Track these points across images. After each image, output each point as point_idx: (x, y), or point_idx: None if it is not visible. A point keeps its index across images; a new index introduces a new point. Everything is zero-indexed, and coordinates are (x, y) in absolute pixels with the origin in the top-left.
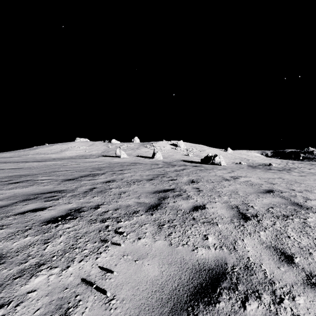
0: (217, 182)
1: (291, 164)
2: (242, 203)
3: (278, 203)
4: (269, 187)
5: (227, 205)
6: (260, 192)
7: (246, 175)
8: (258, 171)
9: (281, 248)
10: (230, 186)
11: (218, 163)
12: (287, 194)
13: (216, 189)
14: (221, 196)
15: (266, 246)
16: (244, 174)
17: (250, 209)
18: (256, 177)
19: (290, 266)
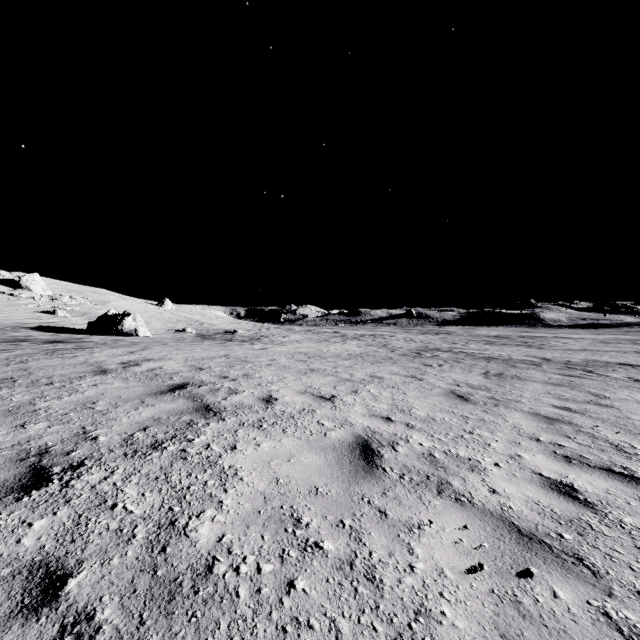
0: (65, 383)
1: (265, 329)
2: (76, 434)
3: (170, 413)
4: (187, 378)
5: (16, 453)
6: (155, 394)
7: (165, 355)
8: (203, 345)
9: (59, 558)
10: (92, 388)
11: (133, 331)
12: (207, 388)
13: (35, 404)
14: (31, 424)
15: (12, 571)
16: (163, 354)
17: (80, 448)
18: (181, 359)
19: (30, 623)
